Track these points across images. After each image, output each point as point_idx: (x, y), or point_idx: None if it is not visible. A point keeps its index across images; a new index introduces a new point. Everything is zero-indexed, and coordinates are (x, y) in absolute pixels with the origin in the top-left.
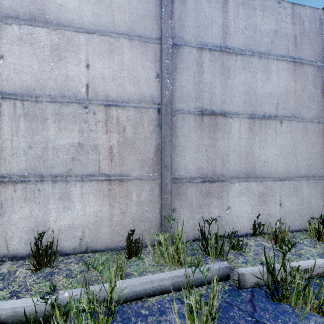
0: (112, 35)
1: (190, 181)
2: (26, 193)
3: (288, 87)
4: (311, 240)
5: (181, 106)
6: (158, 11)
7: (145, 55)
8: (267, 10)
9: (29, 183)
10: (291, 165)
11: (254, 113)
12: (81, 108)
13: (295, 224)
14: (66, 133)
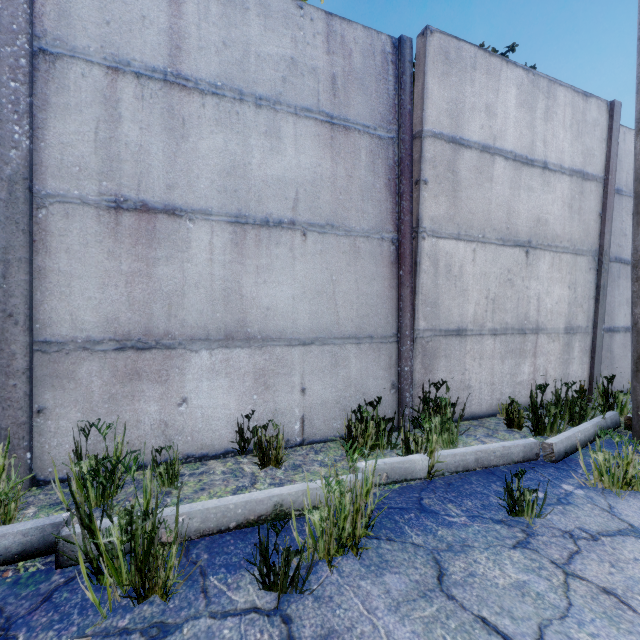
0: None
1: (86, 348)
2: None
3: (319, 169)
4: (341, 454)
5: (63, 187)
6: None
7: None
8: (274, 17)
9: None
10: (326, 317)
11: (245, 213)
12: None
13: (333, 425)
14: None
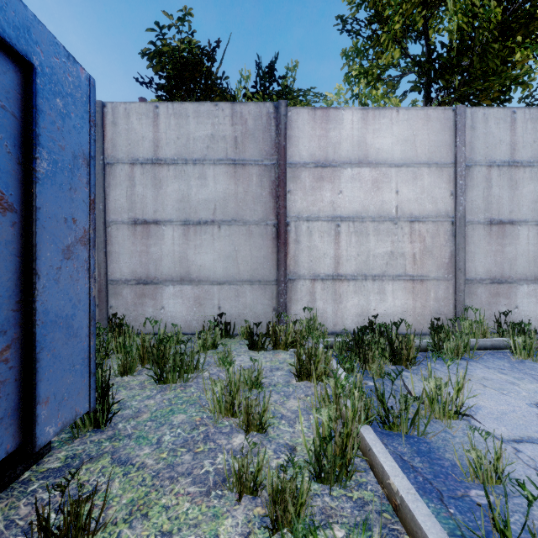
0: (415, 166)
1: (480, 282)
2: (355, 288)
3: None
4: None
5: (472, 218)
6: (452, 141)
7: (441, 178)
8: None
9: (357, 280)
10: None
11: None
12: (392, 224)
13: None
14: (381, 244)
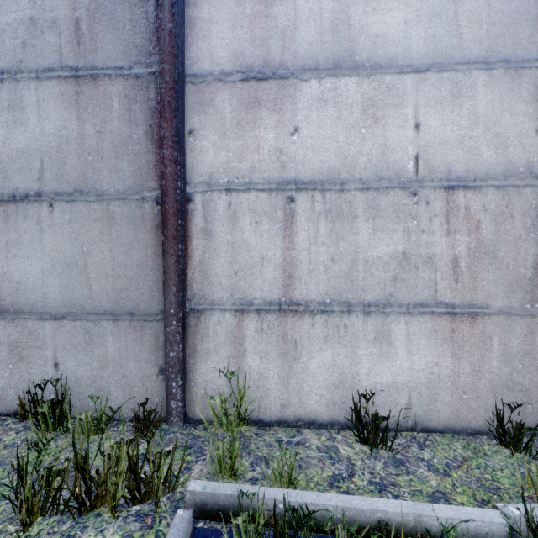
0: (458, 68)
1: None
2: (327, 329)
3: None
4: None
5: None
6: None
7: (517, 92)
8: None
9: (331, 314)
10: None
11: None
12: (407, 195)
13: None
14: (383, 238)
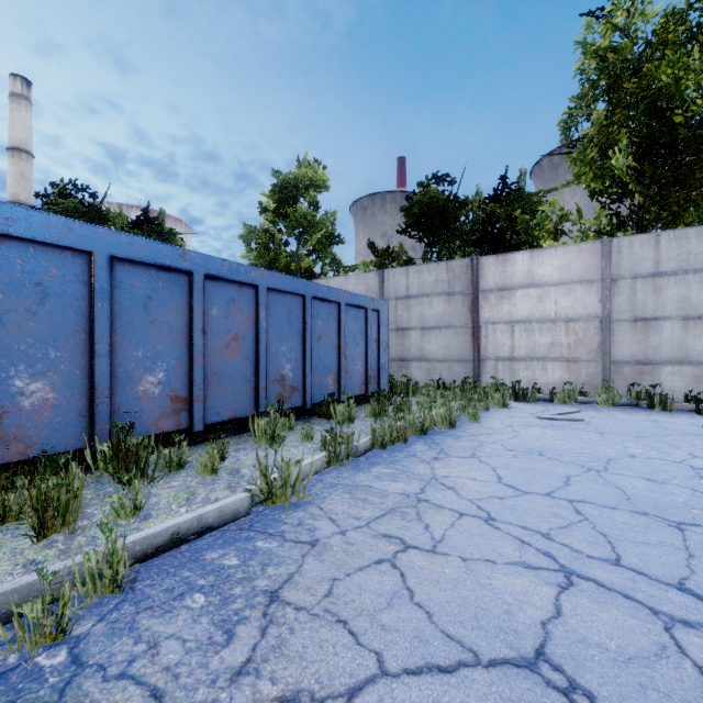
0: (570, 284)
1: (625, 363)
2: (525, 365)
3: None
4: None
5: (618, 317)
6: (600, 264)
7: (591, 291)
8: None
9: (526, 361)
10: None
11: (688, 315)
12: (552, 324)
13: None
14: (544, 337)
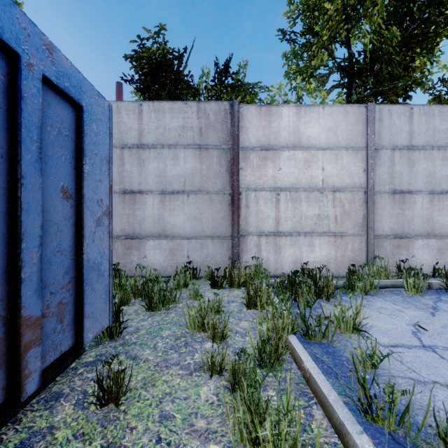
0: (337, 149)
1: (385, 237)
2: (291, 241)
3: None
4: None
5: (380, 189)
6: (365, 130)
7: (356, 158)
8: (444, 115)
9: (293, 236)
10: None
11: (434, 190)
12: (319, 193)
13: None
14: (311, 209)
